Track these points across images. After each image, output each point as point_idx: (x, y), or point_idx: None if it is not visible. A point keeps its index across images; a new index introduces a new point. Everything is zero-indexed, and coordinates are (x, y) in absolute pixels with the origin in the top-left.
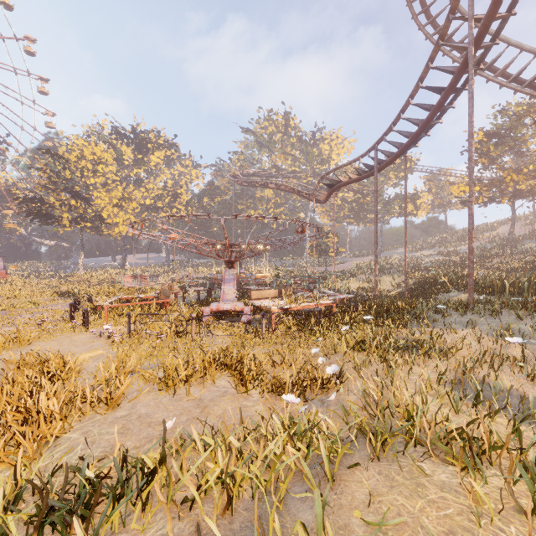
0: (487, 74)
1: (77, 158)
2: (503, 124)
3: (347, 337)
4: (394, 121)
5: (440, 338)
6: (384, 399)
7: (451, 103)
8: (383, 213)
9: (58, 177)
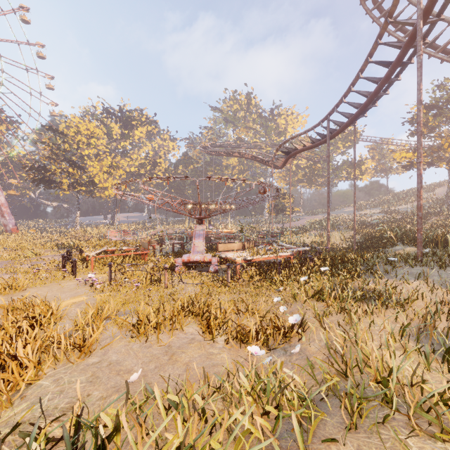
0: (429, 50)
1: (74, 133)
2: (441, 97)
3: (306, 286)
4: (345, 94)
5: (395, 289)
6: (348, 351)
7: (397, 76)
8: (332, 177)
9: (58, 149)
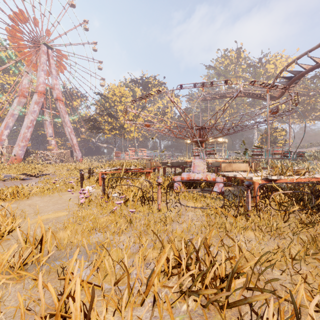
0: None
1: (112, 96)
2: None
3: None
4: None
5: None
6: None
7: None
8: None
9: (103, 107)
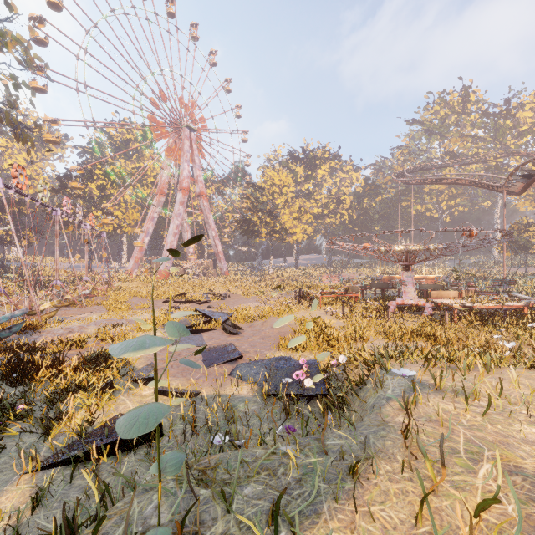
0: None
1: (269, 186)
2: None
3: (533, 331)
4: None
5: None
6: None
7: None
8: None
9: (257, 201)
